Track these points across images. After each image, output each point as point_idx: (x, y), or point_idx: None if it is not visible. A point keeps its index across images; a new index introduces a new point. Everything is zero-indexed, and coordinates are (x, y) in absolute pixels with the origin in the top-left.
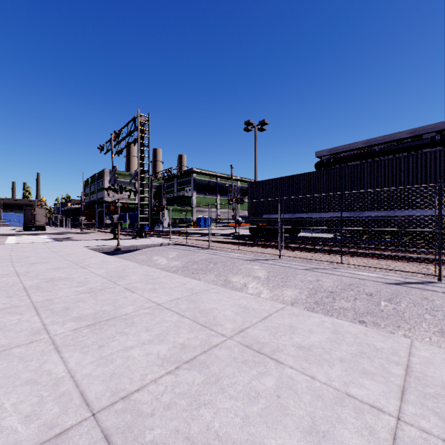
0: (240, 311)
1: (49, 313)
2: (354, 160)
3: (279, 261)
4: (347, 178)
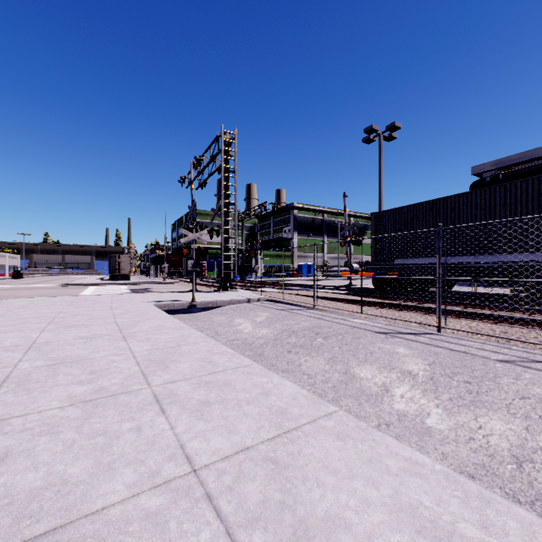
0: None
1: None
2: None
3: (439, 338)
4: None
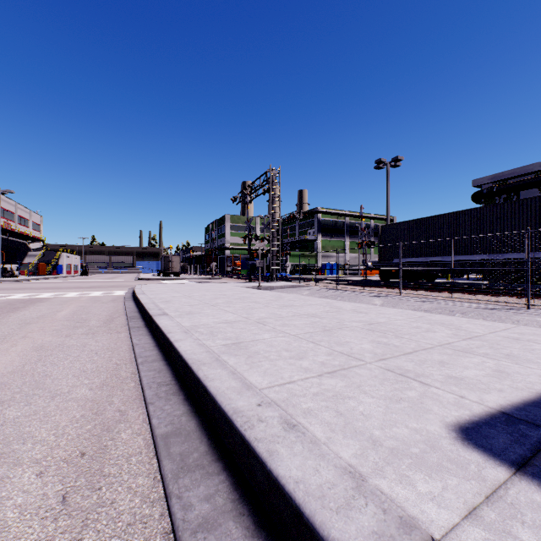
0: (355, 307)
1: (262, 304)
2: (528, 187)
3: (398, 297)
4: (485, 219)
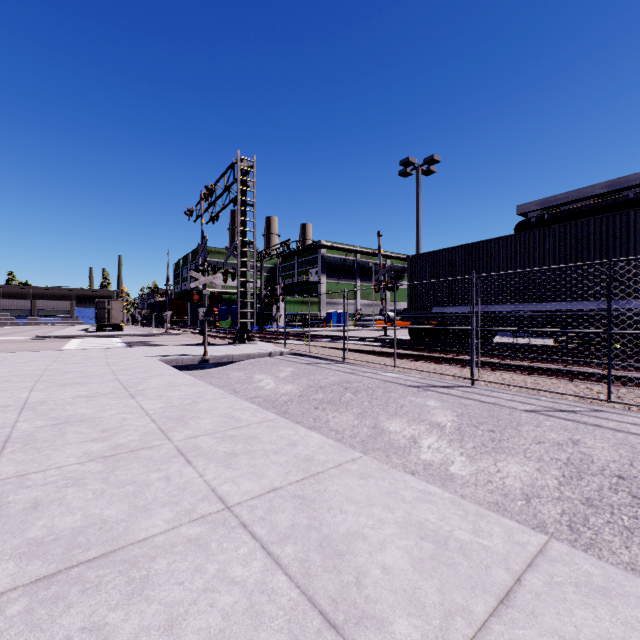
0: (426, 556)
1: None
2: (588, 215)
3: (472, 391)
4: (592, 240)
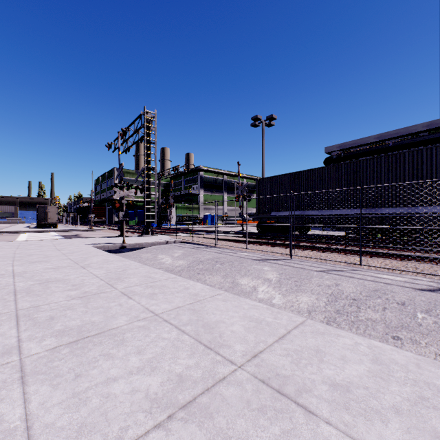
0: (251, 326)
1: (29, 325)
2: (366, 155)
3: (290, 262)
4: (362, 173)
